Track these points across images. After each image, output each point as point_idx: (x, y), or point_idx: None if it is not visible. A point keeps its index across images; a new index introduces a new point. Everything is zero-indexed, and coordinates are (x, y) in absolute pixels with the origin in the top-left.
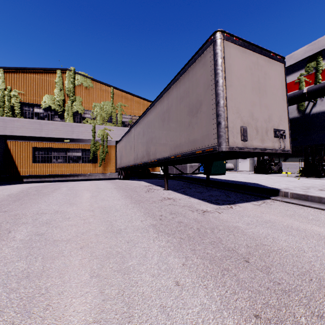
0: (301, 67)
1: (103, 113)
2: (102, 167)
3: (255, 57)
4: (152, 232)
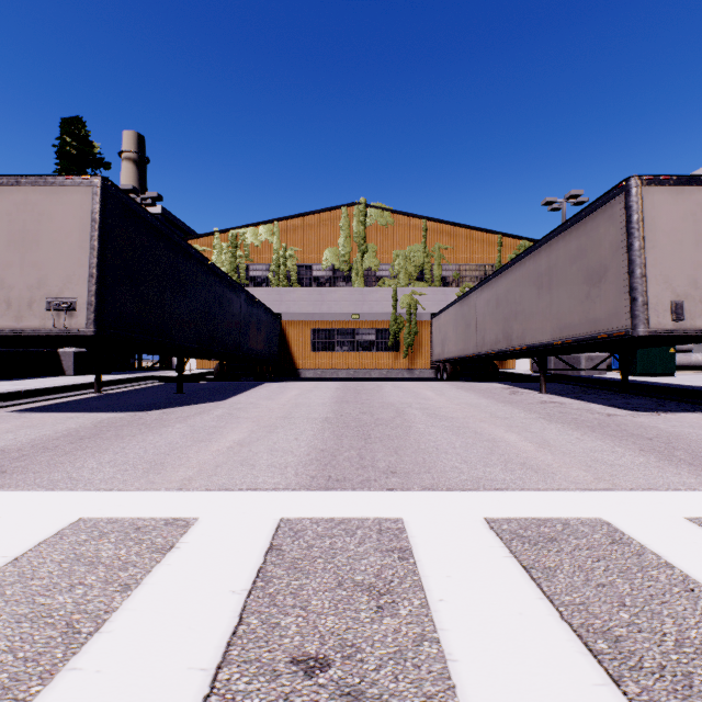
0: None
1: (410, 266)
2: (408, 359)
3: None
4: (542, 421)
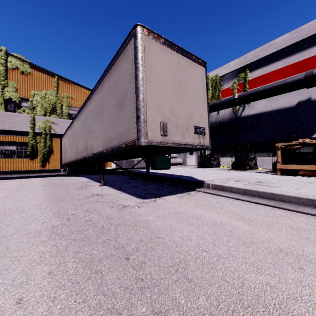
0: (234, 76)
1: (45, 103)
2: (44, 162)
3: (177, 57)
4: (44, 235)
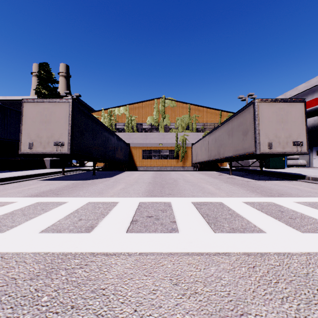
0: None
1: (183, 124)
2: (182, 162)
3: (279, 105)
4: (223, 183)
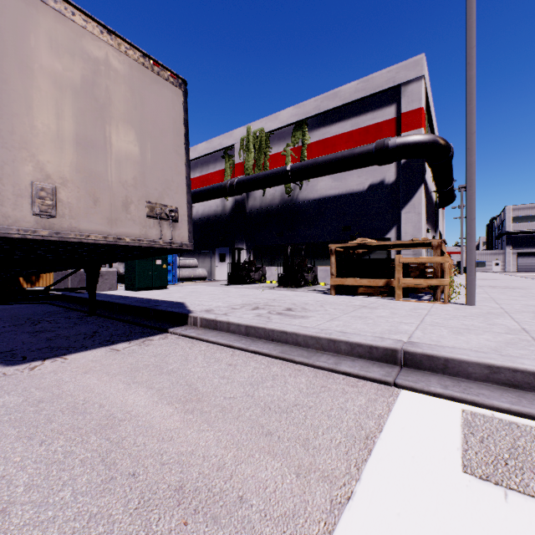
0: (288, 135)
1: None
2: None
3: (100, 47)
4: None
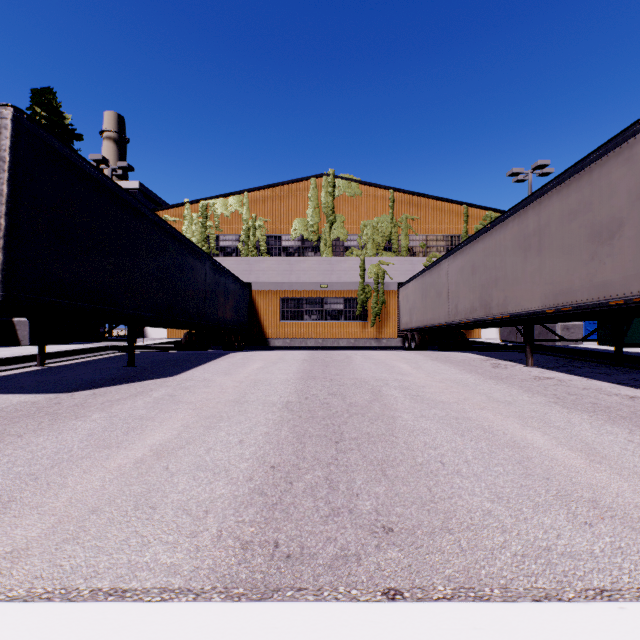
0: None
1: (377, 236)
2: (375, 328)
3: None
4: (557, 407)
